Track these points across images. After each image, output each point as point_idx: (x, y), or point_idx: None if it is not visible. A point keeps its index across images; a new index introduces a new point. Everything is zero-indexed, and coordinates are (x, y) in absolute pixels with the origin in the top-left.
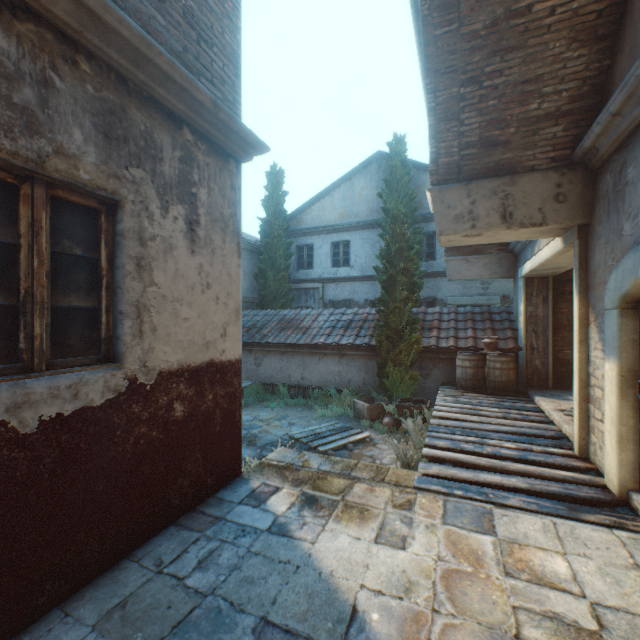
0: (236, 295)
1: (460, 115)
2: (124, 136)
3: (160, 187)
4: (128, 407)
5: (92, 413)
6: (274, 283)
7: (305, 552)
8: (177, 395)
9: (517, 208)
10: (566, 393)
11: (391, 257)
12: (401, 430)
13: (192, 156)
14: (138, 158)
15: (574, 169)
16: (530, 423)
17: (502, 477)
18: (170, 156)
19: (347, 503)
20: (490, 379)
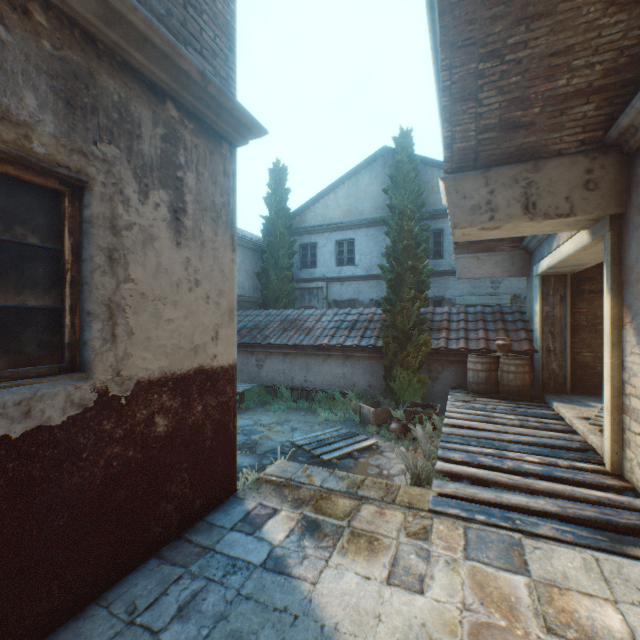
0: (230, 293)
1: (478, 94)
2: (92, 105)
3: (138, 168)
4: (97, 424)
5: (49, 433)
6: (277, 282)
7: (305, 596)
8: (159, 408)
9: (541, 197)
10: (586, 398)
11: (398, 254)
12: (409, 437)
13: (177, 135)
14: (110, 133)
15: (607, 152)
16: (551, 432)
17: (528, 498)
18: (150, 133)
19: (354, 530)
20: (504, 383)
